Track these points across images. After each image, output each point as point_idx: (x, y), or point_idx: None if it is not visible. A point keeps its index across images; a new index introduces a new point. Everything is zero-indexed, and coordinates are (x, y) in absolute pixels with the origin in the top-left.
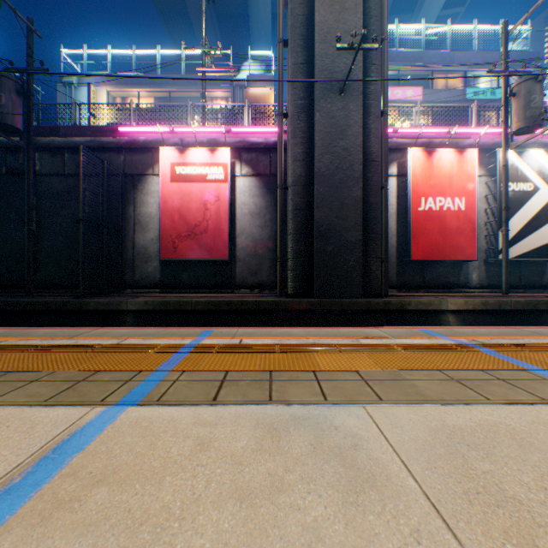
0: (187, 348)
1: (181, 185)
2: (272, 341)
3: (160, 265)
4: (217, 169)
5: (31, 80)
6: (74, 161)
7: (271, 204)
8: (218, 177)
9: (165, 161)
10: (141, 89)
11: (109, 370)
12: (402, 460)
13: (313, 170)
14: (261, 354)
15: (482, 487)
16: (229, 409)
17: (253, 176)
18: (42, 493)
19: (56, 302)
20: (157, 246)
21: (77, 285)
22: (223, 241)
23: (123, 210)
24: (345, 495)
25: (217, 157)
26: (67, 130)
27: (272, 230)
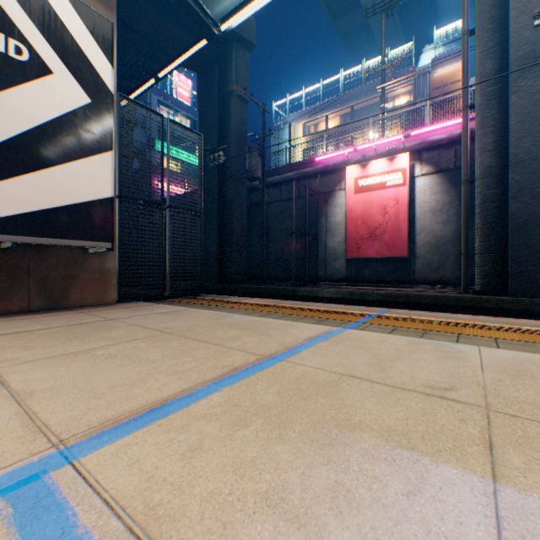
0: (372, 316)
1: (362, 195)
2: (435, 319)
3: (345, 262)
4: (395, 175)
5: (264, 144)
6: (286, 190)
7: (454, 198)
8: (396, 182)
9: (349, 177)
10: (327, 113)
11: (332, 319)
12: (480, 358)
13: (507, 158)
14: (422, 323)
15: (516, 368)
16: (395, 335)
17: (433, 174)
18: (329, 339)
19: (279, 289)
20: (342, 247)
21: (288, 278)
22: (401, 239)
23: (318, 221)
24: (440, 357)
25: (394, 165)
26: (281, 169)
27: (456, 225)
